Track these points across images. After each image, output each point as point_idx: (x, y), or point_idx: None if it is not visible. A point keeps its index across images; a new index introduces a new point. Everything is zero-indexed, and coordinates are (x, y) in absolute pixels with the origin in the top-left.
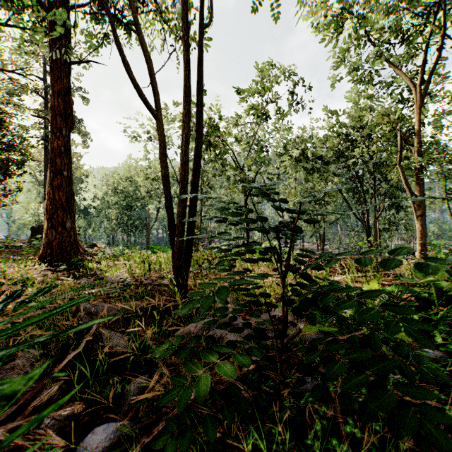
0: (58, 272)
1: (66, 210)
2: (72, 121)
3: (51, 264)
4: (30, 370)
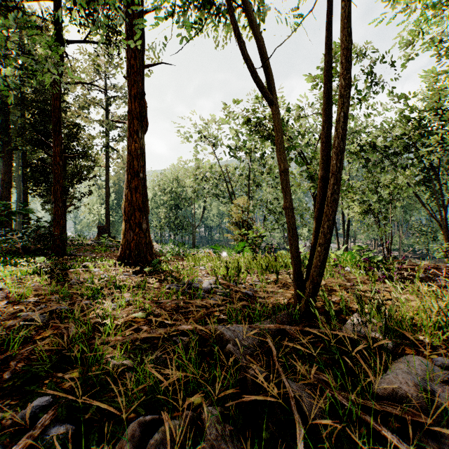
0: (147, 276)
1: (142, 211)
2: (146, 123)
3: (130, 265)
4: (227, 448)
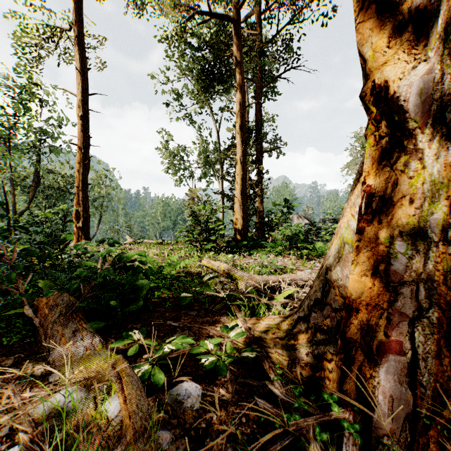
0: None
1: None
2: None
3: None
4: None
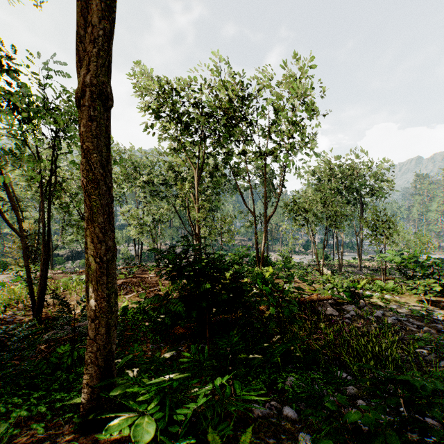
0: None
1: None
2: None
3: None
4: None
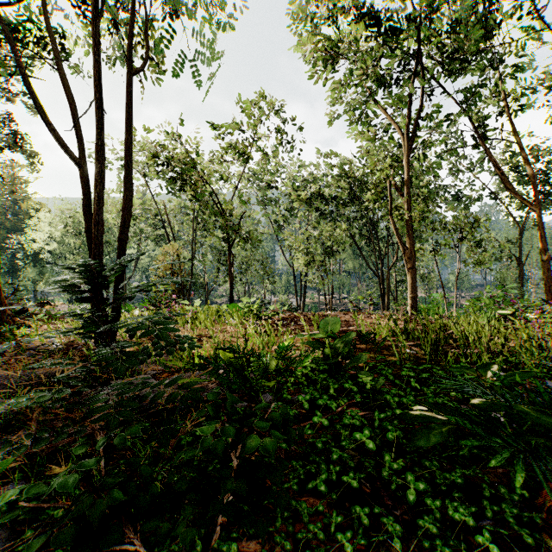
0: None
1: None
2: None
3: None
4: None
